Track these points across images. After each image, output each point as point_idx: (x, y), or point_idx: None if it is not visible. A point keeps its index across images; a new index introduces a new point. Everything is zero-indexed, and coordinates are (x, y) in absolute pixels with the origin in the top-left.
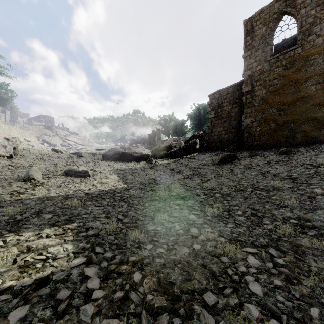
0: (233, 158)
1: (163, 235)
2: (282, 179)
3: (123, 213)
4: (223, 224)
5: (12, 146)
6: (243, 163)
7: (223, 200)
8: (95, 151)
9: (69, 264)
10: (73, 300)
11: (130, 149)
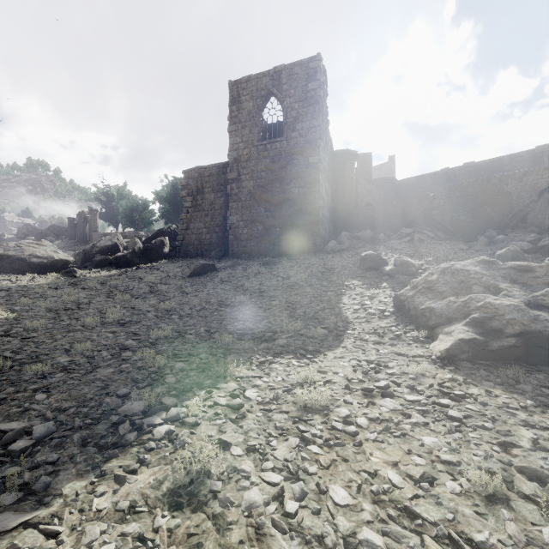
0: (211, 269)
1: (82, 363)
2: (252, 293)
3: (14, 350)
4: (167, 345)
5: None
6: (221, 276)
7: (179, 322)
8: None
9: None
10: None
11: (23, 249)
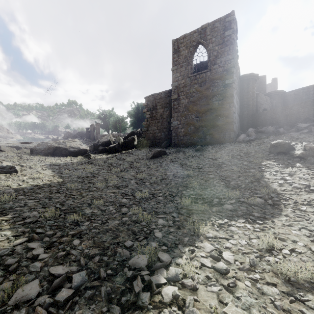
0: (163, 153)
1: (98, 215)
2: (193, 169)
3: (61, 202)
4: (147, 203)
5: None
6: (170, 158)
7: (150, 187)
8: (19, 144)
9: (11, 244)
10: (22, 263)
11: (66, 143)
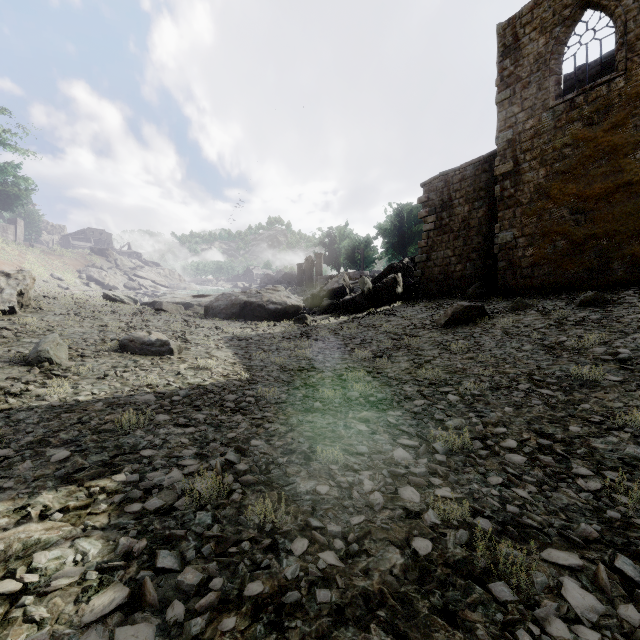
0: (478, 313)
1: (333, 507)
2: (595, 361)
3: (239, 445)
4: (475, 475)
5: (15, 289)
6: (500, 325)
7: (466, 411)
8: (191, 299)
9: (80, 609)
10: None
11: (262, 295)
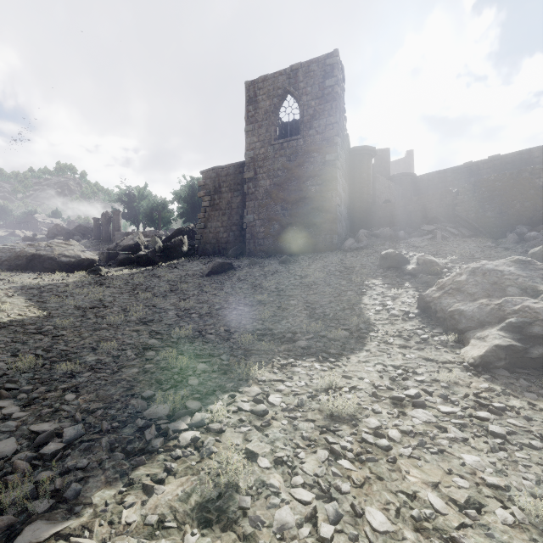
0: (228, 267)
1: (108, 363)
2: (270, 292)
3: (45, 348)
4: (188, 344)
5: None
6: (238, 275)
7: (199, 321)
8: None
9: None
10: None
11: (53, 249)
